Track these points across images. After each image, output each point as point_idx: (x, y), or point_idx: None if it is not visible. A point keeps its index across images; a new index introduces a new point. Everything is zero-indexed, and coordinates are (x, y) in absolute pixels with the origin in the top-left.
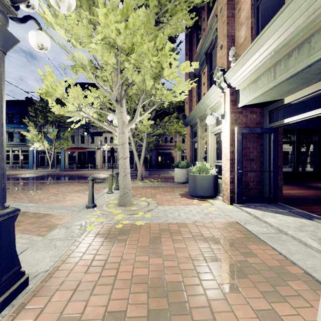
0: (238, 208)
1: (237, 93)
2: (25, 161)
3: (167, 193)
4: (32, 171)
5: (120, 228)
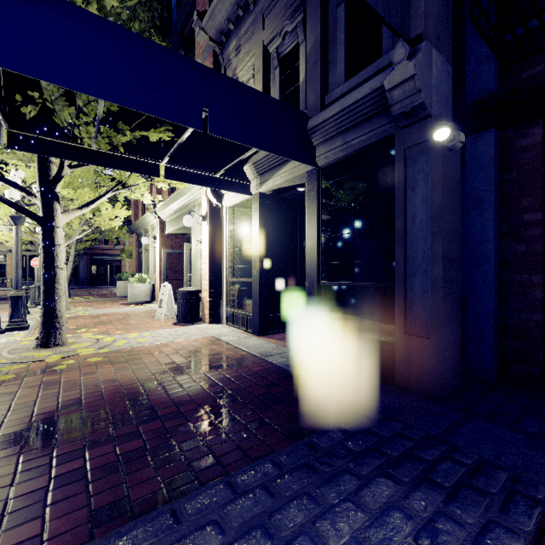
0: None
1: (165, 223)
2: None
3: (106, 304)
4: None
5: (67, 318)
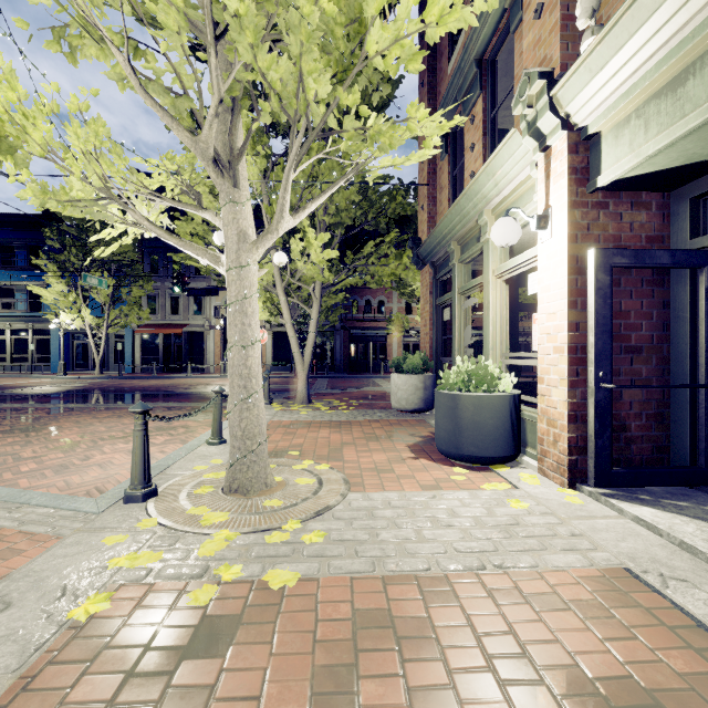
0: (603, 502)
1: (593, 144)
2: (42, 355)
3: (375, 444)
4: (54, 378)
5: (203, 608)
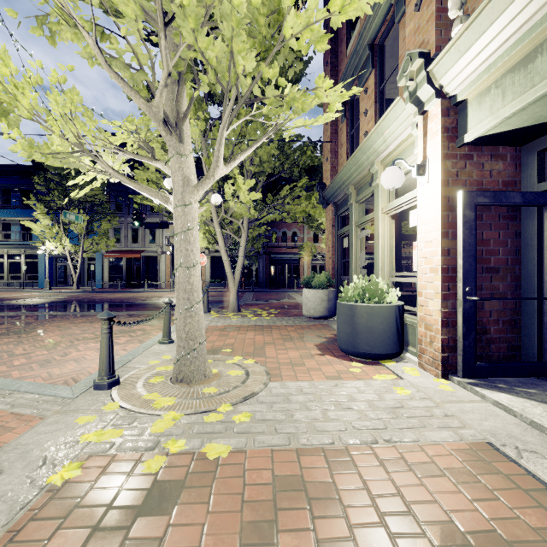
0: (469, 390)
1: (461, 109)
2: (32, 274)
3: (290, 344)
4: (41, 292)
5: (154, 475)
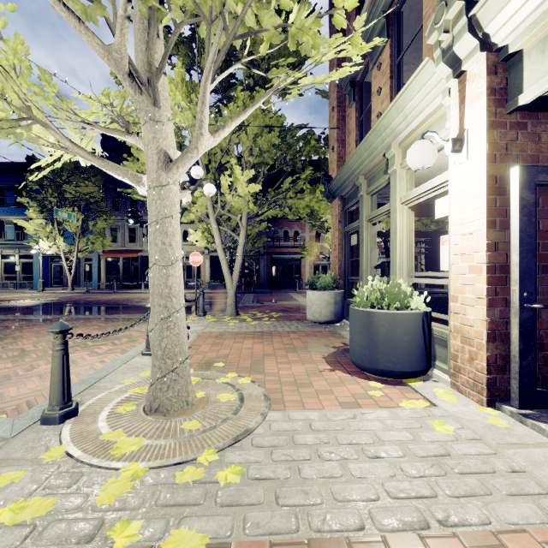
0: (529, 425)
1: (513, 63)
2: (27, 275)
3: (293, 355)
4: (35, 293)
5: None
